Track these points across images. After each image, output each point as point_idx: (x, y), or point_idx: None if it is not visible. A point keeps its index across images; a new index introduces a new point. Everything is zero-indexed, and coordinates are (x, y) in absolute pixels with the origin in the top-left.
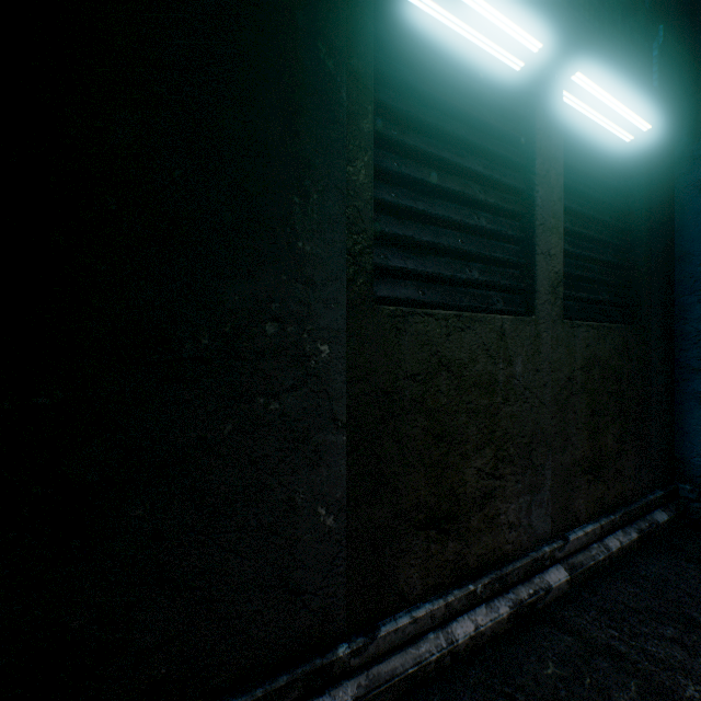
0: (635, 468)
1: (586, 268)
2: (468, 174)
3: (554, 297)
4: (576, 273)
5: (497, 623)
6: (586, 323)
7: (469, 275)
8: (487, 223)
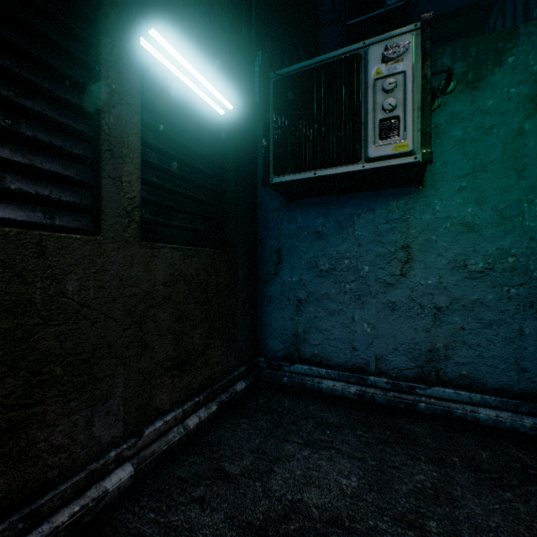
0: (223, 355)
1: (179, 202)
2: None
3: (129, 220)
4: (165, 203)
5: None
6: (171, 246)
7: None
8: (29, 132)
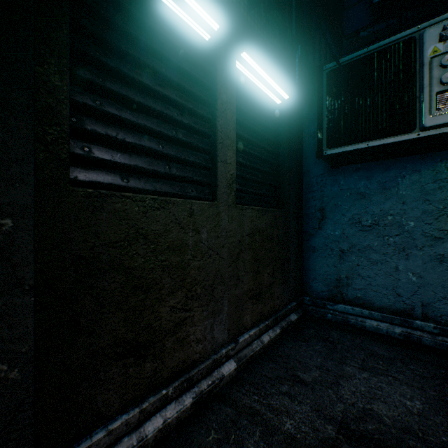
0: (281, 291)
1: (254, 174)
2: (168, 100)
3: (230, 190)
4: (247, 176)
5: (182, 412)
6: (251, 207)
7: (168, 171)
8: (183, 137)
